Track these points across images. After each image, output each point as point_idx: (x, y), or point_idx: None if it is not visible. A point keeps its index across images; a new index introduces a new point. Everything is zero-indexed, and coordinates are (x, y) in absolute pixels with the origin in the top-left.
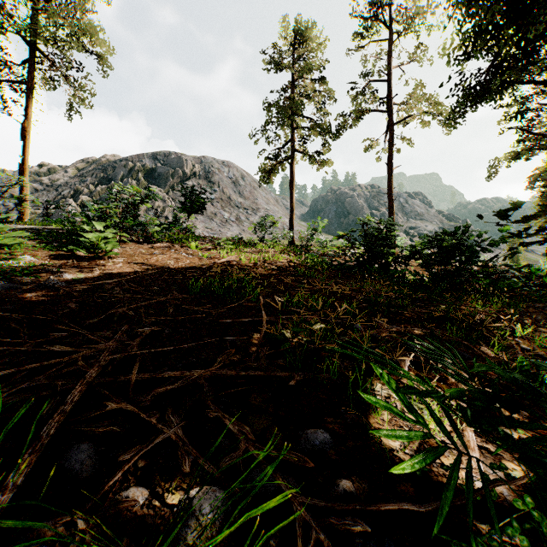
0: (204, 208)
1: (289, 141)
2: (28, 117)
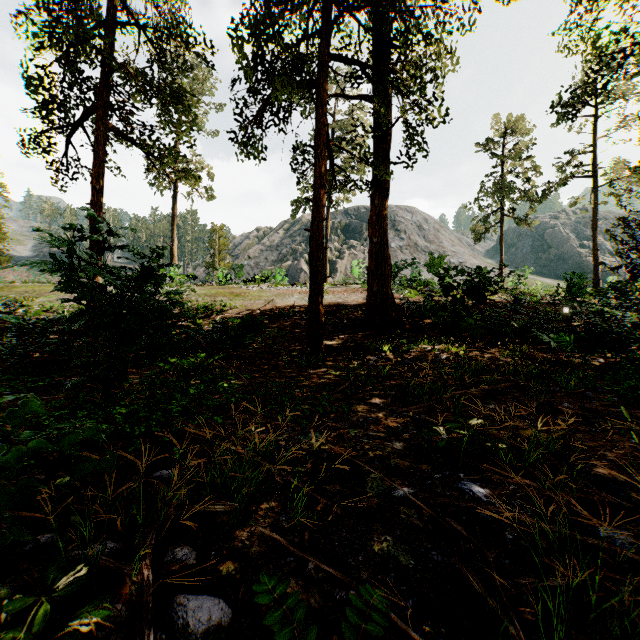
0: None
1: (498, 208)
2: (328, 219)
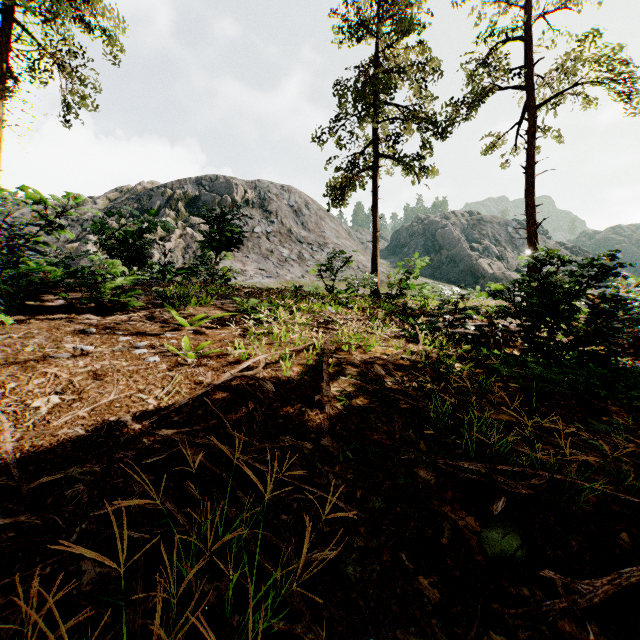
0: (240, 243)
1: (371, 142)
2: None
